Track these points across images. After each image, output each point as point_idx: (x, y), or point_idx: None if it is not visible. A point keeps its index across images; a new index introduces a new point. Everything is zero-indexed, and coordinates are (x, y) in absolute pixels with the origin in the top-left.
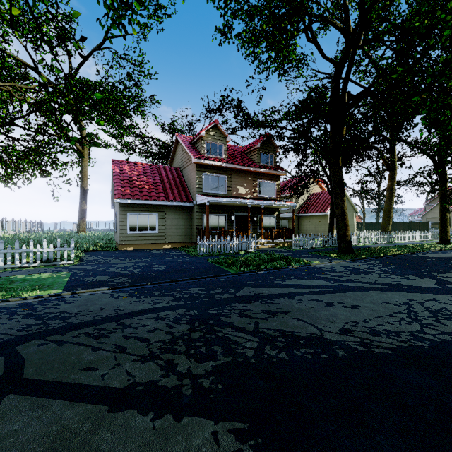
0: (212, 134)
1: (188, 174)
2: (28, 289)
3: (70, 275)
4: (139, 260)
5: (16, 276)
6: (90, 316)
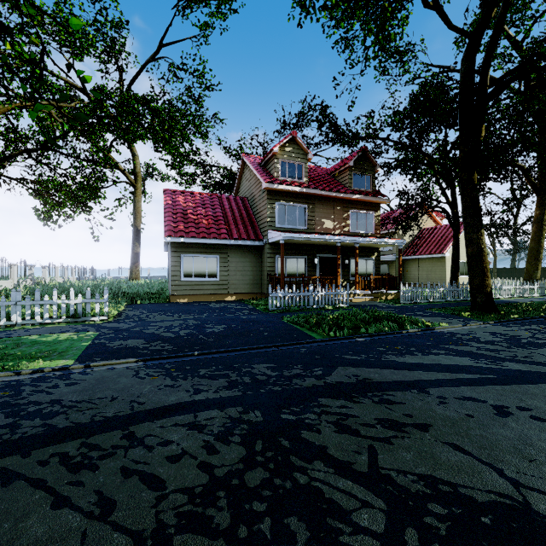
0: (288, 150)
1: (257, 204)
2: (31, 357)
3: (95, 337)
4: (191, 317)
5: (28, 336)
6: (89, 413)
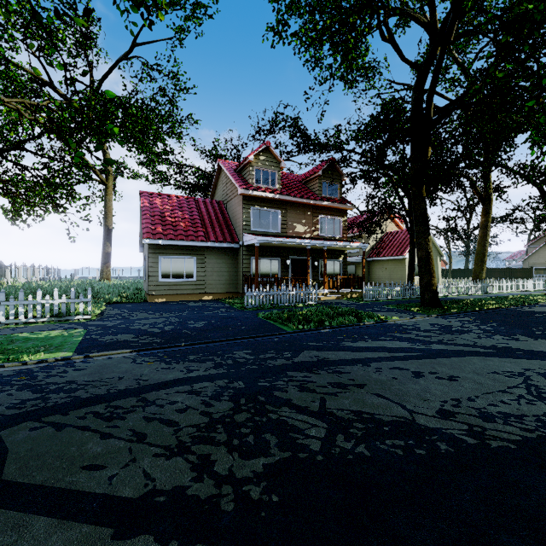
0: (262, 159)
1: (233, 208)
2: (31, 351)
3: (85, 333)
4: (172, 315)
5: (18, 334)
6: (104, 388)
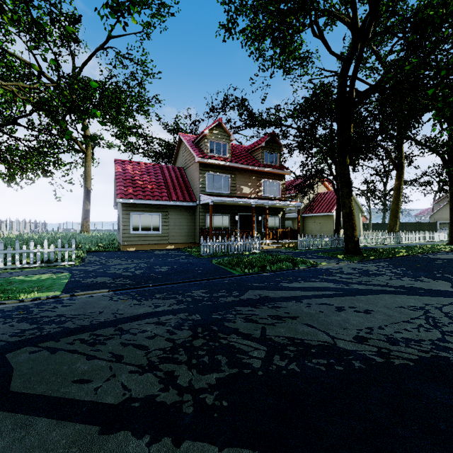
0: (215, 133)
1: (191, 173)
2: (26, 290)
3: (70, 277)
4: (141, 261)
5: (15, 277)
6: (88, 320)
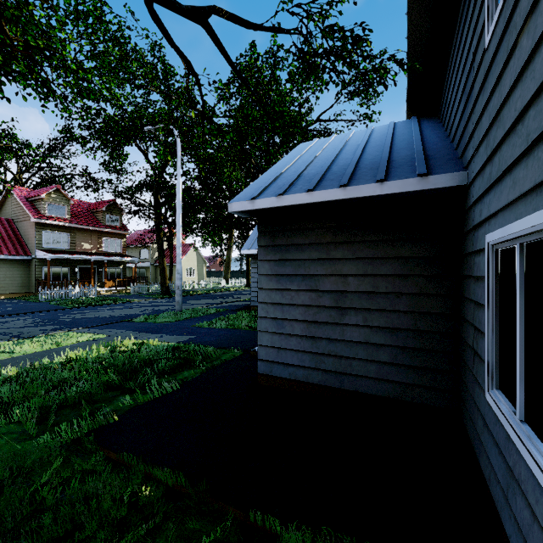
0: (54, 196)
1: (25, 228)
2: None
3: None
4: None
5: None
6: None
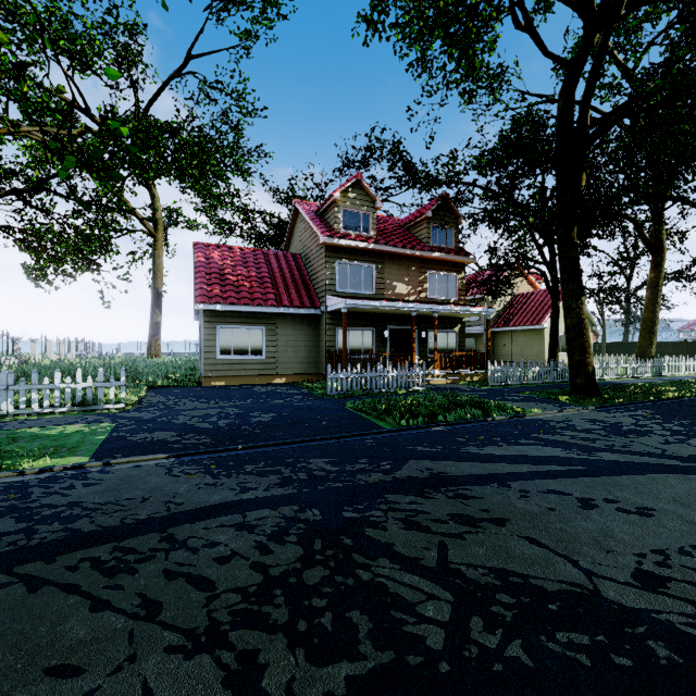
0: (352, 197)
1: (313, 263)
2: (34, 454)
3: (112, 430)
4: (231, 404)
5: (26, 429)
6: (118, 515)
